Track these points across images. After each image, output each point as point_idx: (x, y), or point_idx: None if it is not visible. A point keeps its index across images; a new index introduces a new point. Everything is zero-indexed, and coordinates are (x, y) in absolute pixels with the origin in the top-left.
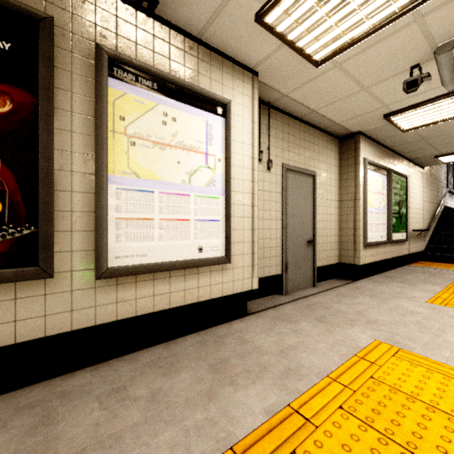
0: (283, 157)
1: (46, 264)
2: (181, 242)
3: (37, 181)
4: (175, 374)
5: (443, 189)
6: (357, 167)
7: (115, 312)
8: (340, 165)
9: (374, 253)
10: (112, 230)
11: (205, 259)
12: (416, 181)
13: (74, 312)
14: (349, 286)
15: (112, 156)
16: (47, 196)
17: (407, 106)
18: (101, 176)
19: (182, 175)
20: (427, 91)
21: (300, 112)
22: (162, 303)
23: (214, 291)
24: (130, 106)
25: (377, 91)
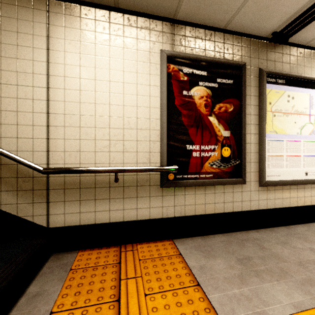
0: None
1: (244, 177)
2: (296, 169)
3: (240, 140)
4: (313, 243)
5: None
6: None
7: (266, 204)
8: None
9: None
10: (266, 162)
11: (310, 180)
12: None
13: (251, 201)
14: None
15: (266, 124)
16: (244, 146)
17: None
18: (263, 135)
19: (296, 129)
20: None
21: None
22: (286, 203)
23: (313, 200)
24: (273, 96)
25: None
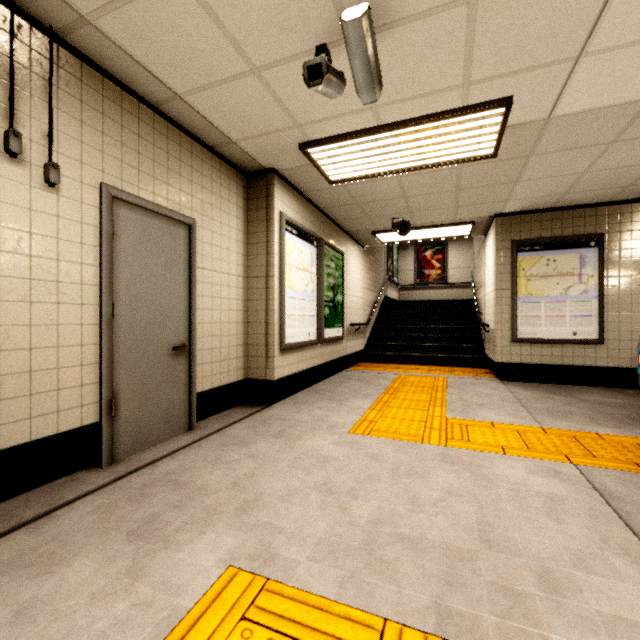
0: (105, 169)
1: None
2: None
3: None
4: None
5: (384, 276)
6: (271, 224)
7: None
8: (247, 219)
9: (299, 359)
10: None
11: None
12: (355, 262)
13: None
14: (254, 418)
15: None
16: None
17: (327, 136)
18: None
19: None
20: (347, 114)
21: (149, 89)
22: None
23: None
24: None
25: (278, 85)
